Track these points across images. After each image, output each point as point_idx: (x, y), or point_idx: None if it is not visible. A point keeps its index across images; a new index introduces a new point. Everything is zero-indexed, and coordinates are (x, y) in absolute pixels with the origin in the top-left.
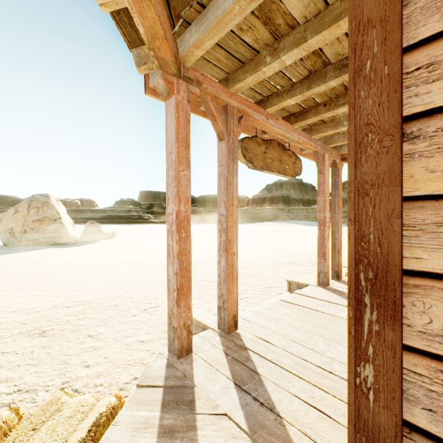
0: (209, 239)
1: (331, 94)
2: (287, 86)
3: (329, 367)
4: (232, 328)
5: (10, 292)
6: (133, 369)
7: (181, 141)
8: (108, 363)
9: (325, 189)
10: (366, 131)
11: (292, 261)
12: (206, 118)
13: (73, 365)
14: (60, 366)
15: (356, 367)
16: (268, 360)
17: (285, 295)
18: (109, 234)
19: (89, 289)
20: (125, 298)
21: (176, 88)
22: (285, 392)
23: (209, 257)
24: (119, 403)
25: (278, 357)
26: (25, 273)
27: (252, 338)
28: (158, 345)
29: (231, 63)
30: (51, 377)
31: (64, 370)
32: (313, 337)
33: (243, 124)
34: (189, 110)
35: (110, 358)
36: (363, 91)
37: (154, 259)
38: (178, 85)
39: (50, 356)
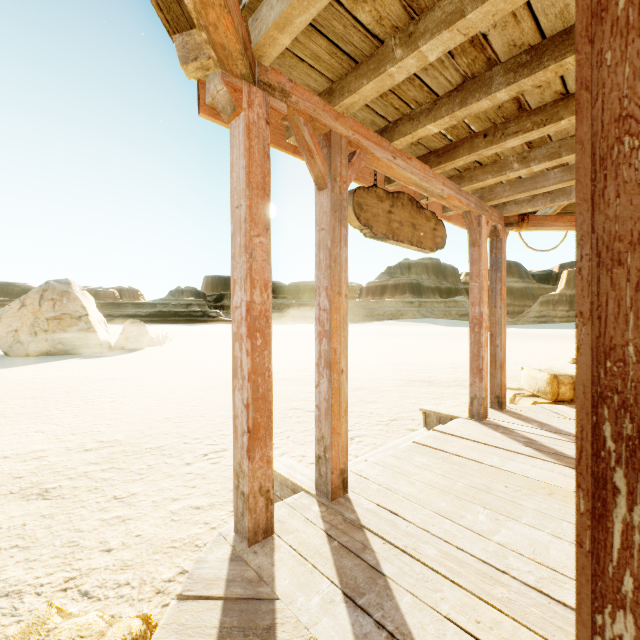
0: (304, 346)
1: (495, 117)
2: (427, 104)
3: (500, 562)
4: (338, 491)
5: (3, 426)
6: (181, 557)
7: (254, 187)
8: (141, 545)
9: (482, 270)
10: (618, 132)
11: (427, 380)
12: (298, 157)
13: (86, 548)
14: (65, 550)
15: (593, 613)
16: (399, 548)
17: (419, 433)
18: (158, 338)
19: (123, 422)
20: (176, 436)
21: (247, 99)
22: (430, 612)
23: (304, 373)
24: (147, 630)
25: (415, 543)
26: (31, 396)
27: (371, 509)
28: (222, 513)
29: (337, 62)
30: (48, 569)
31: (70, 557)
32: (470, 506)
33: (357, 165)
34: (268, 137)
35: (145, 536)
36: (611, 52)
37: (222, 375)
38: (251, 95)
39: (50, 533)
